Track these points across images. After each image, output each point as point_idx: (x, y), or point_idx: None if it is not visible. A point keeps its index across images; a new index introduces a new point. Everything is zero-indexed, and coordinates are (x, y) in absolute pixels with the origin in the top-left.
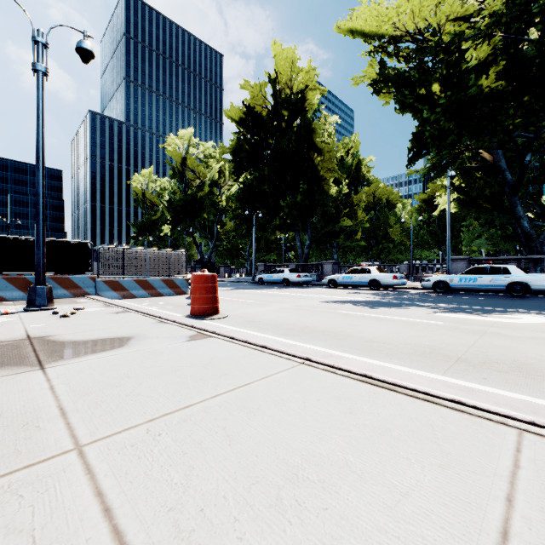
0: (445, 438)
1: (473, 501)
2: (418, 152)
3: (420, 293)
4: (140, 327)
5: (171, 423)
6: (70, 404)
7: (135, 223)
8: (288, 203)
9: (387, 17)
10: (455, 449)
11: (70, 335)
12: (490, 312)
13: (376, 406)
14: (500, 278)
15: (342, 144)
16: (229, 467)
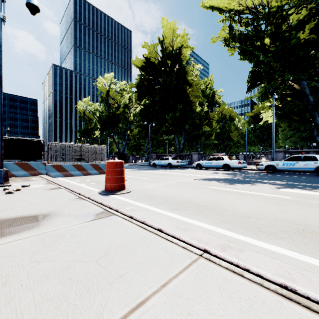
0: None
1: None
2: (254, 83)
3: (256, 173)
4: (61, 203)
5: None
6: None
7: (79, 130)
8: (170, 117)
9: None
10: None
11: None
12: (315, 187)
13: None
14: (311, 163)
15: (203, 82)
16: None
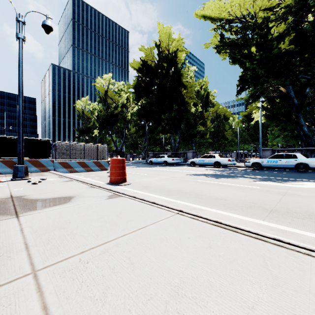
0: (273, 265)
1: (299, 313)
2: (243, 87)
3: (244, 169)
4: (79, 190)
5: (95, 254)
6: (32, 240)
7: (78, 129)
8: (166, 117)
9: (225, 8)
10: (280, 273)
11: (36, 195)
12: (286, 180)
13: (226, 242)
14: (291, 161)
15: (198, 83)
16: (132, 286)
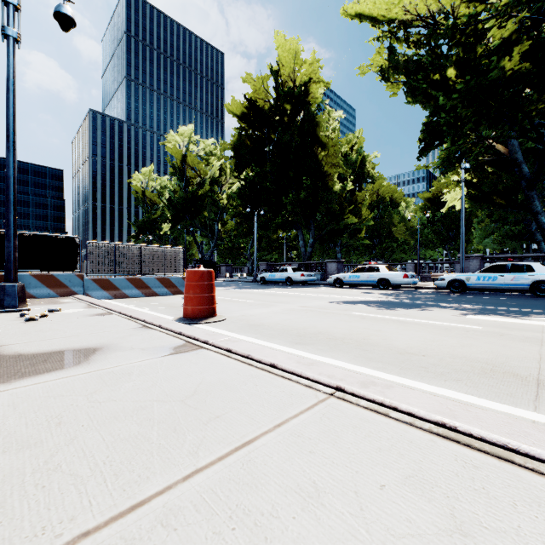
0: None
1: None
2: (430, 143)
3: (433, 293)
4: (116, 334)
5: None
6: None
7: (135, 222)
8: (291, 199)
9: None
10: None
11: (21, 345)
12: (526, 314)
13: (501, 508)
14: (523, 277)
15: (346, 140)
16: None
